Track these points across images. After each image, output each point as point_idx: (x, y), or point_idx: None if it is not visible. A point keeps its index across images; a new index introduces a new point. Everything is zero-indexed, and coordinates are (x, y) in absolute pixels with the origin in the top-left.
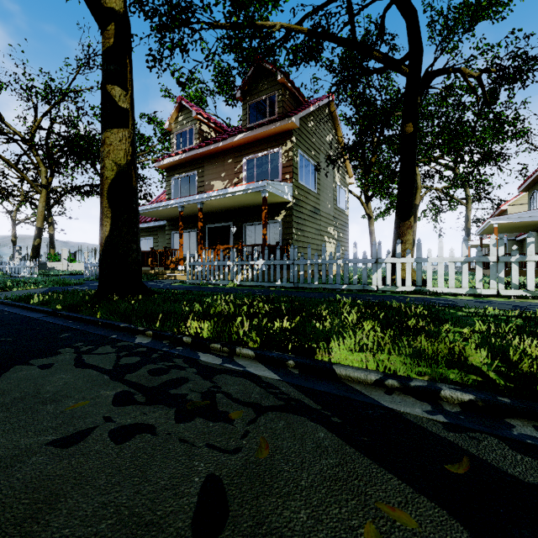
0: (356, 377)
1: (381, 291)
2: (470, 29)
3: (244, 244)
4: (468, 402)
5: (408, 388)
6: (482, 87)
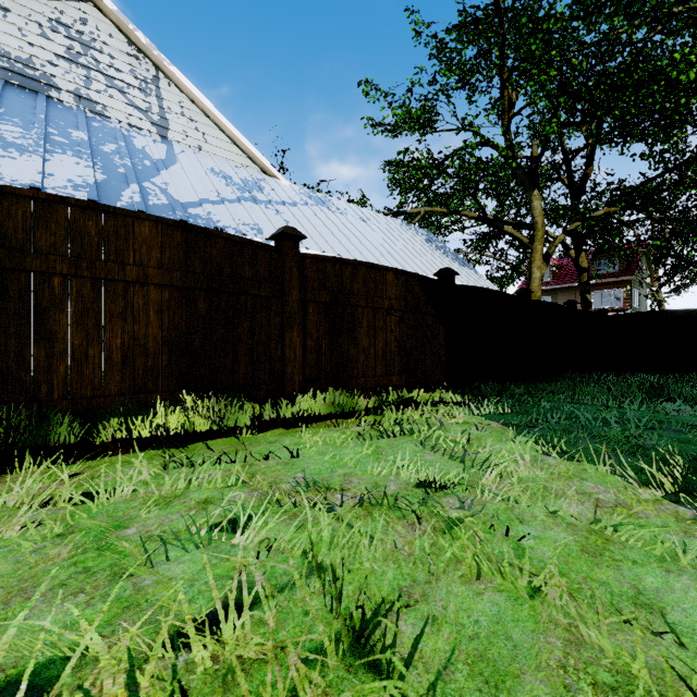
0: None
1: None
2: None
3: None
4: None
5: None
6: None
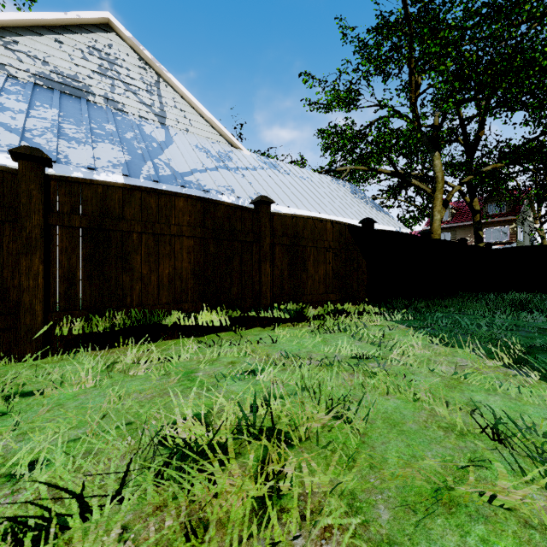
0: None
1: None
2: None
3: None
4: None
5: None
6: None
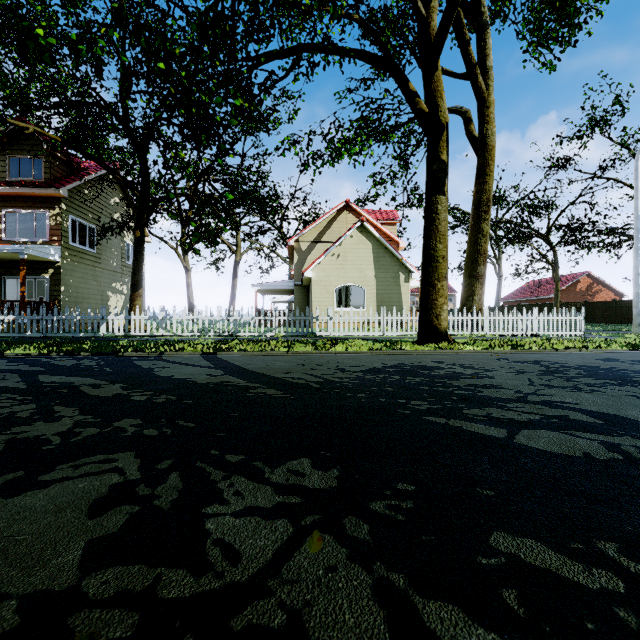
0: (11, 355)
1: (106, 336)
2: (253, 135)
3: (3, 297)
4: (37, 355)
5: (24, 355)
6: (211, 205)
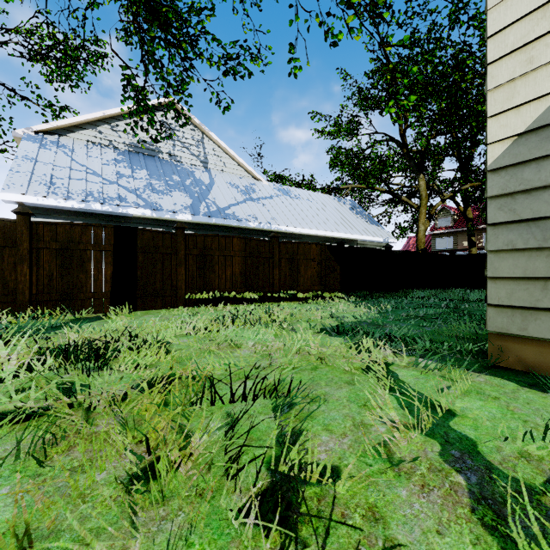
0: None
1: None
2: None
3: None
4: None
5: None
6: None
